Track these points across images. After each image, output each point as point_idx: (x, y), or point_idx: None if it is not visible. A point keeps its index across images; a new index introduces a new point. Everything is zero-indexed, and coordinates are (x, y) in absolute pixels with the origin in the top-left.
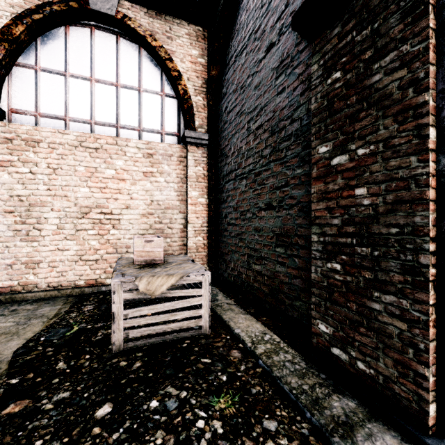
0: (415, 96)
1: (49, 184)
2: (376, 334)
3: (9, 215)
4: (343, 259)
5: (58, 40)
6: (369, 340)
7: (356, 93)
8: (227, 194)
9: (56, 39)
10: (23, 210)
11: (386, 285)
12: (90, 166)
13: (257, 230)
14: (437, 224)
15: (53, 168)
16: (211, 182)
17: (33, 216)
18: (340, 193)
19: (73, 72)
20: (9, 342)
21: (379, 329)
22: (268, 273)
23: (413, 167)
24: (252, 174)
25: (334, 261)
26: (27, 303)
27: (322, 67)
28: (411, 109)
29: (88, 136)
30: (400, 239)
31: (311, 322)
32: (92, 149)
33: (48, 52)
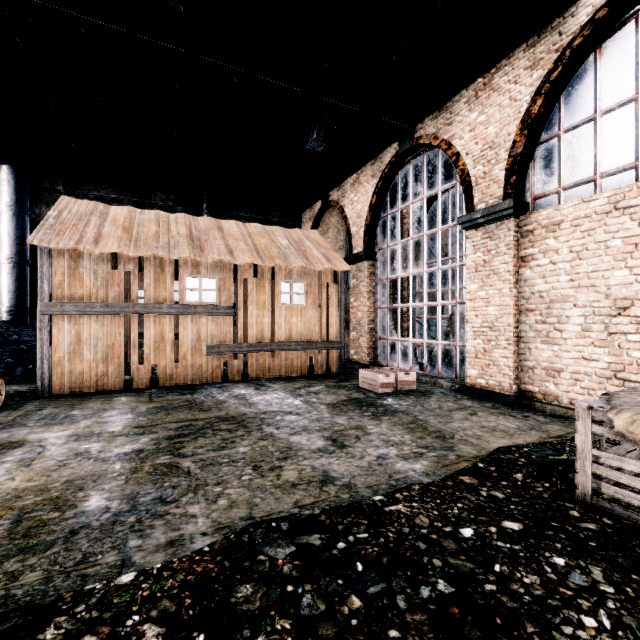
0: None
1: (571, 273)
2: None
3: (530, 314)
4: None
5: (584, 78)
6: None
7: None
8: None
9: (583, 78)
10: (543, 308)
11: None
12: (630, 235)
13: None
14: None
15: (575, 252)
16: None
17: (552, 314)
18: None
19: (606, 106)
20: (500, 438)
21: None
22: None
23: None
24: None
25: None
26: (542, 414)
27: None
28: None
29: (627, 190)
30: None
31: None
32: (633, 207)
33: (572, 104)
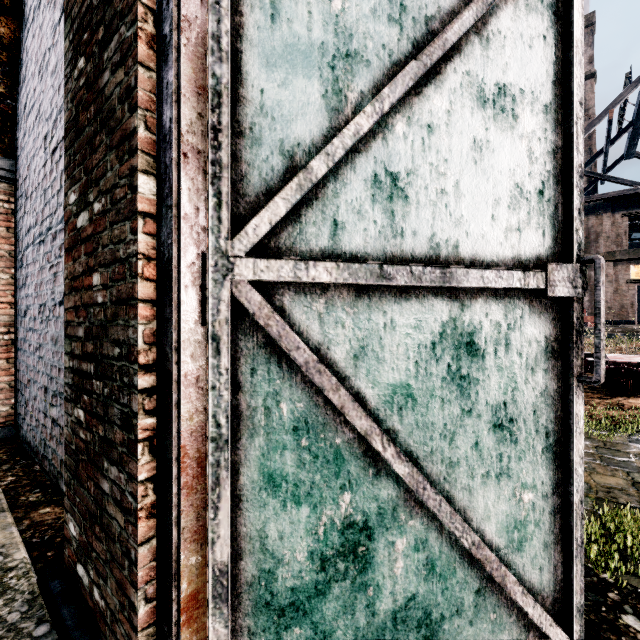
0: (129, 116)
1: None
2: (106, 537)
3: None
4: (85, 402)
5: None
6: (102, 547)
7: (93, 100)
8: (26, 271)
9: None
10: None
11: (112, 448)
12: None
13: (53, 342)
14: (157, 341)
15: None
16: (5, 246)
17: None
18: (83, 280)
19: None
20: None
21: (108, 527)
22: (62, 422)
23: (128, 240)
24: (49, 236)
25: (79, 404)
26: None
27: (71, 44)
28: (127, 139)
29: None
30: (121, 367)
31: (65, 519)
32: None
33: None
